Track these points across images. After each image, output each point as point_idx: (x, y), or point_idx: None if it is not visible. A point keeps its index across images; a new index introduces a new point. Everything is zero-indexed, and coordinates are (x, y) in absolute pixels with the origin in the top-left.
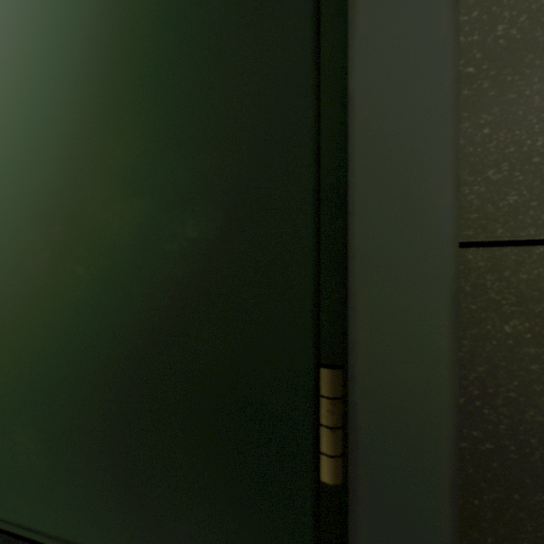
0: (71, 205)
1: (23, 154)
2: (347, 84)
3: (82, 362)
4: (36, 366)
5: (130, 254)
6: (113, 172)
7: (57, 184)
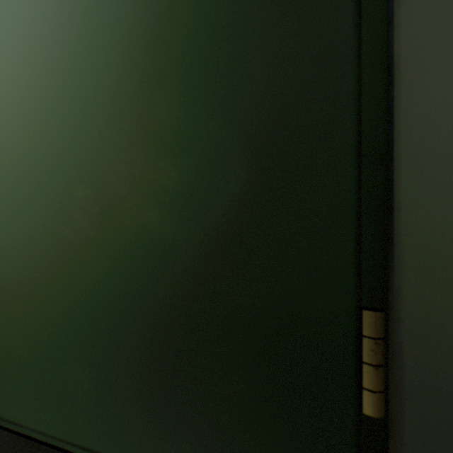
0: (119, 165)
1: (75, 121)
2: (387, 50)
3: (130, 302)
4: (87, 306)
5: (175, 208)
6: (159, 136)
7: (106, 147)
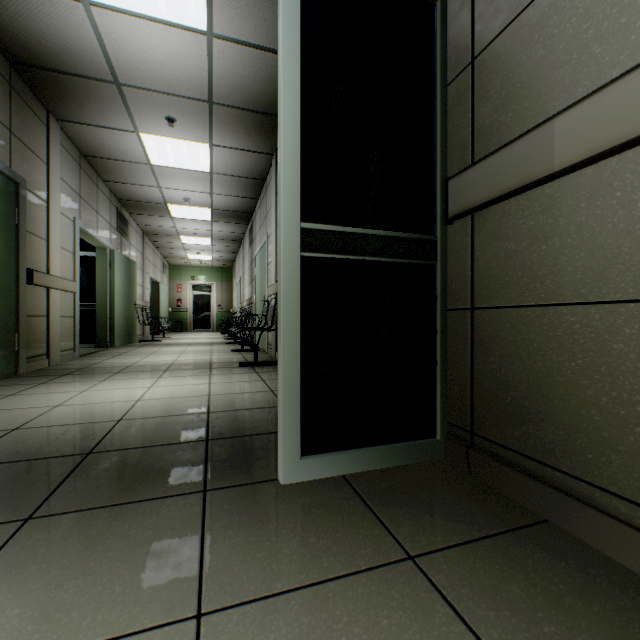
0: None
1: None
2: (17, 292)
3: None
4: None
5: None
6: None
7: None
